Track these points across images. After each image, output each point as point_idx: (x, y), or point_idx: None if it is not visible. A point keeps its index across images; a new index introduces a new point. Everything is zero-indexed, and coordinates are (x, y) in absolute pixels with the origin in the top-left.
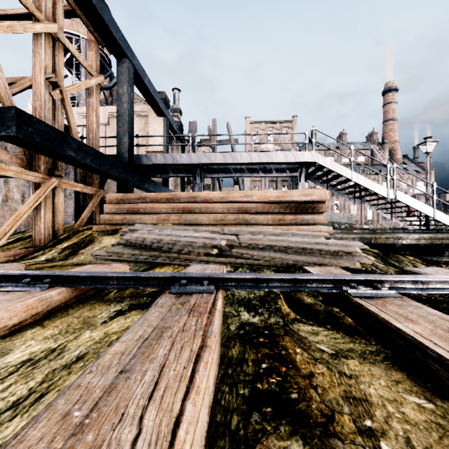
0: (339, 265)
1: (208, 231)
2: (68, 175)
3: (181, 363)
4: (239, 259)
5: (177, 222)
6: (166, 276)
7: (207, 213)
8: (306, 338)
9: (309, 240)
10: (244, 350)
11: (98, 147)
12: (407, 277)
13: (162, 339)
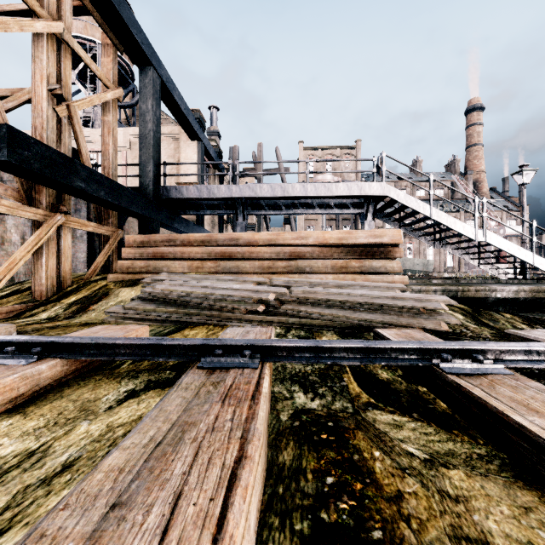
0: (420, 326)
1: (251, 281)
2: (79, 212)
3: (207, 489)
4: (291, 318)
5: (213, 271)
6: (195, 343)
7: (251, 259)
8: (386, 434)
9: (380, 294)
10: (300, 453)
11: (116, 177)
12: (517, 345)
13: (182, 445)
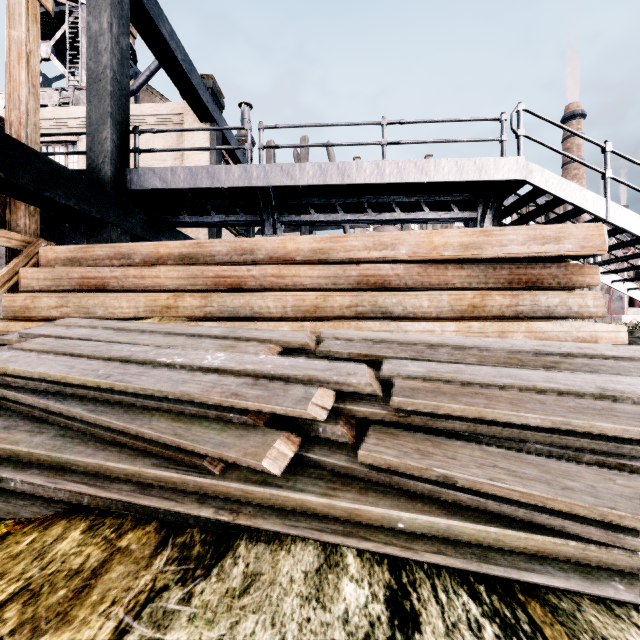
0: None
1: (266, 340)
2: None
3: None
4: (409, 514)
5: (198, 314)
6: None
7: (279, 291)
8: None
9: None
10: None
11: (37, 145)
12: None
13: None
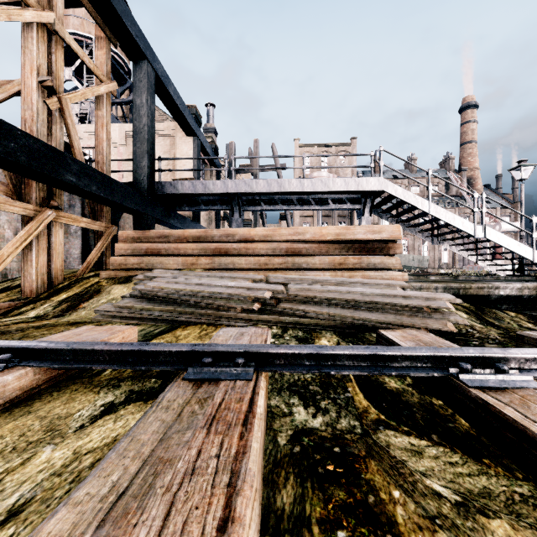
0: (424, 326)
1: (247, 278)
2: (73, 208)
3: None
4: (289, 317)
5: (208, 267)
6: (182, 349)
7: (246, 255)
8: (404, 464)
9: (381, 292)
10: (303, 493)
11: (110, 172)
12: None
13: (151, 498)
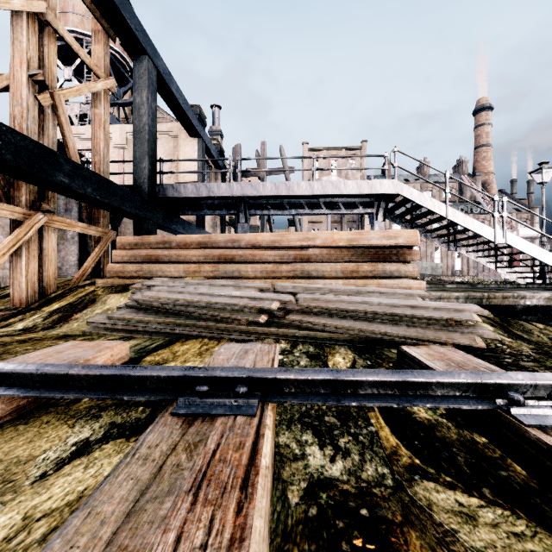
0: (450, 341)
1: (253, 287)
2: (70, 212)
3: None
4: (298, 331)
5: (211, 275)
6: (173, 374)
7: (253, 262)
8: (454, 536)
9: (399, 302)
10: None
11: (108, 174)
12: None
13: None
